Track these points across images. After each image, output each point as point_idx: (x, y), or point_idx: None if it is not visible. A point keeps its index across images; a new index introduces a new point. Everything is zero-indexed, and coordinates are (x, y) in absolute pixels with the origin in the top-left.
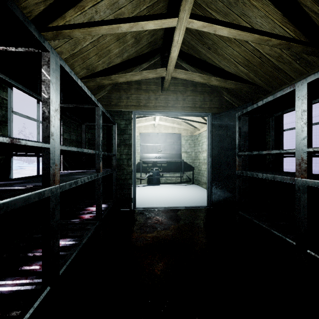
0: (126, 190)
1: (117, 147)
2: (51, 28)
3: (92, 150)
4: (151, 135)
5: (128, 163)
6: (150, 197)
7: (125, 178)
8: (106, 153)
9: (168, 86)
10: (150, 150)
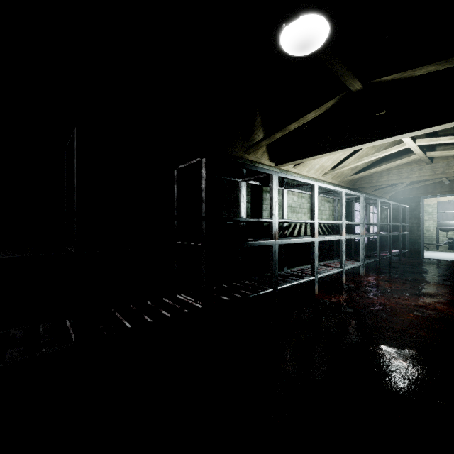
0: (416, 246)
1: (409, 220)
2: (384, 187)
3: (397, 223)
4: (452, 203)
5: (417, 229)
6: (442, 257)
7: (415, 239)
8: (403, 224)
9: (448, 182)
10: (451, 218)
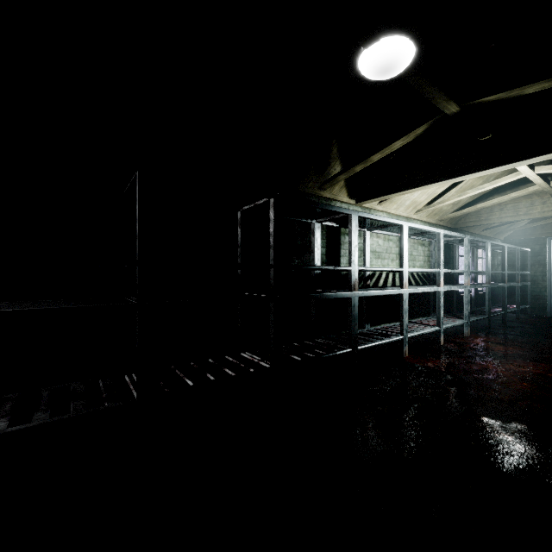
0: (540, 301)
1: (531, 267)
2: (497, 226)
3: (515, 272)
4: None
5: (543, 279)
6: None
7: (540, 291)
8: (522, 272)
9: None
10: None
